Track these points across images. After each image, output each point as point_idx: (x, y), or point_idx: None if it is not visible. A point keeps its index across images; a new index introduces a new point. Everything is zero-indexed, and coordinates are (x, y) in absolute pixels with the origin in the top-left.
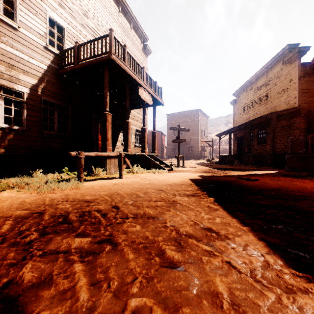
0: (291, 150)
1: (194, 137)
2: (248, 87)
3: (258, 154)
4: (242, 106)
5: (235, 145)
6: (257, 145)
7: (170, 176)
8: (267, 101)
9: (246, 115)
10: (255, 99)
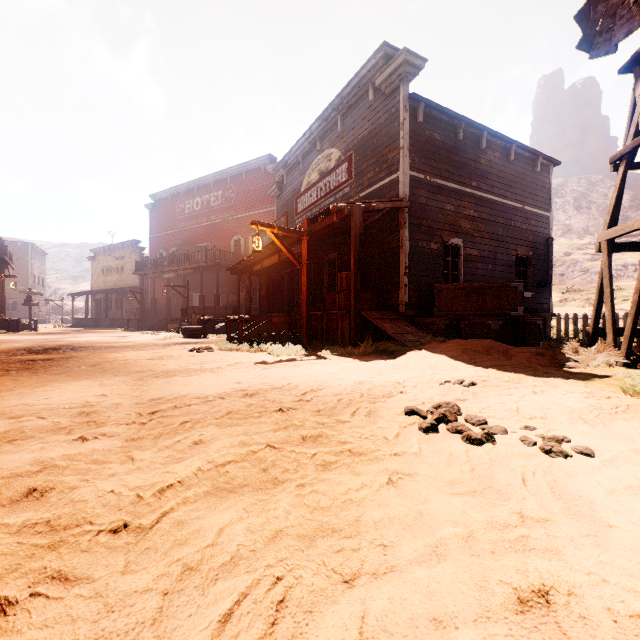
0: (129, 316)
1: (19, 286)
2: (108, 251)
3: (114, 318)
4: (101, 267)
5: (94, 307)
6: (116, 310)
7: (50, 331)
8: (123, 273)
9: (106, 278)
10: (114, 267)
